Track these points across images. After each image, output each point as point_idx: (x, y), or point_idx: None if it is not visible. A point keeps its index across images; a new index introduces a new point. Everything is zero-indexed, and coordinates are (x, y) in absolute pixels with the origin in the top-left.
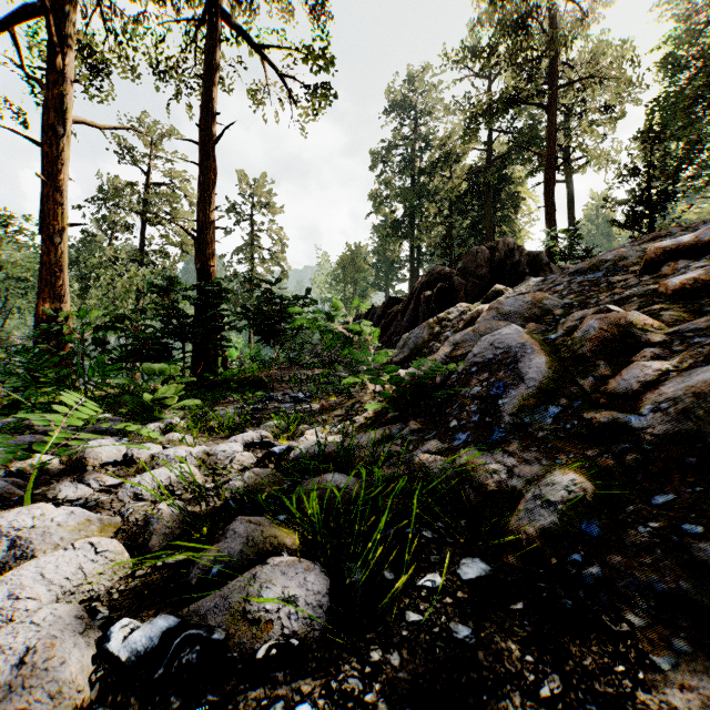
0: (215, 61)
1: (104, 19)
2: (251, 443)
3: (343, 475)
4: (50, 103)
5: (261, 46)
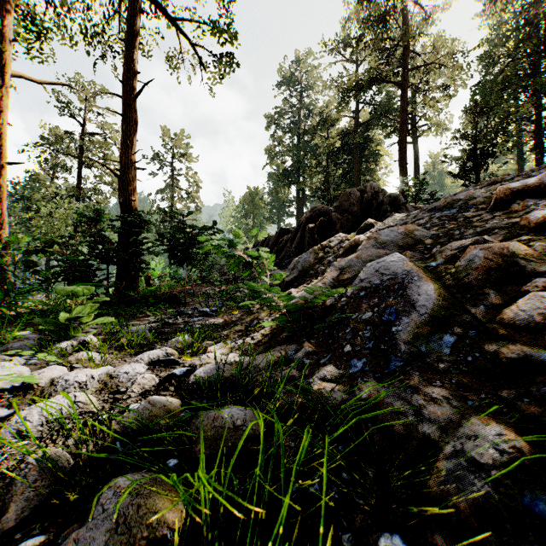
0: (136, 29)
1: None
2: (156, 360)
3: (240, 408)
4: None
5: (176, 19)
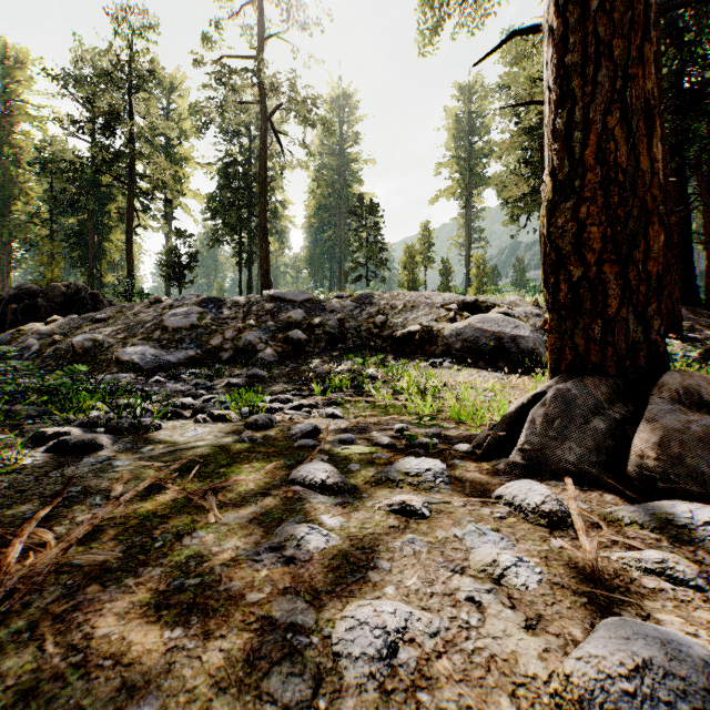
0: None
1: None
2: None
3: None
4: None
5: None
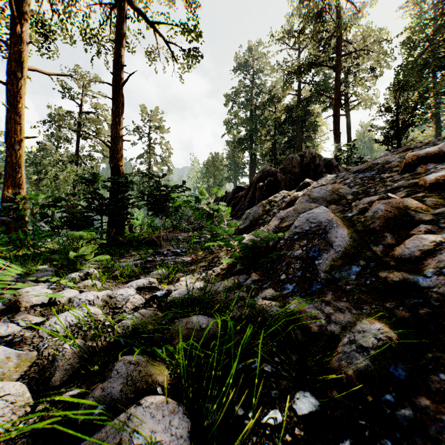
0: (123, 31)
1: (51, 3)
2: (142, 287)
3: (204, 317)
4: (12, 57)
5: (153, 22)
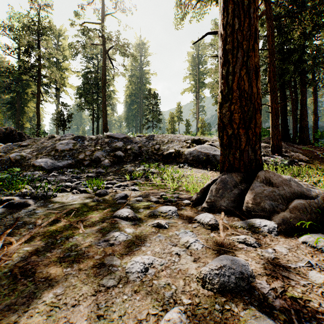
0: None
1: None
2: None
3: None
4: None
5: None
